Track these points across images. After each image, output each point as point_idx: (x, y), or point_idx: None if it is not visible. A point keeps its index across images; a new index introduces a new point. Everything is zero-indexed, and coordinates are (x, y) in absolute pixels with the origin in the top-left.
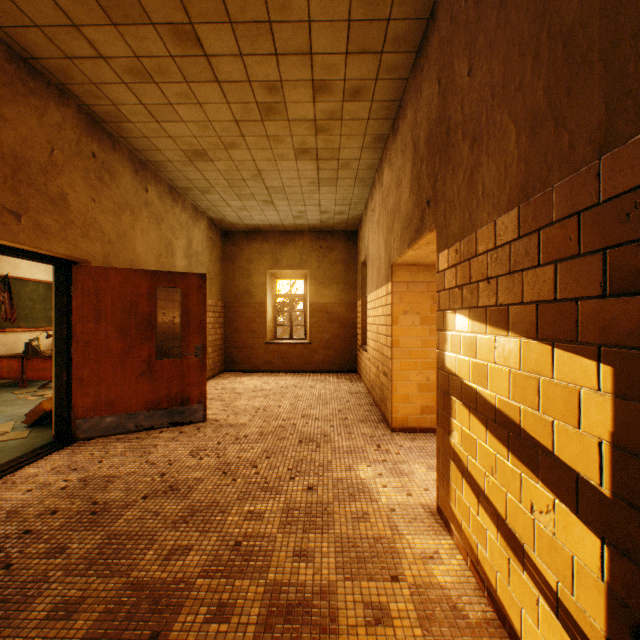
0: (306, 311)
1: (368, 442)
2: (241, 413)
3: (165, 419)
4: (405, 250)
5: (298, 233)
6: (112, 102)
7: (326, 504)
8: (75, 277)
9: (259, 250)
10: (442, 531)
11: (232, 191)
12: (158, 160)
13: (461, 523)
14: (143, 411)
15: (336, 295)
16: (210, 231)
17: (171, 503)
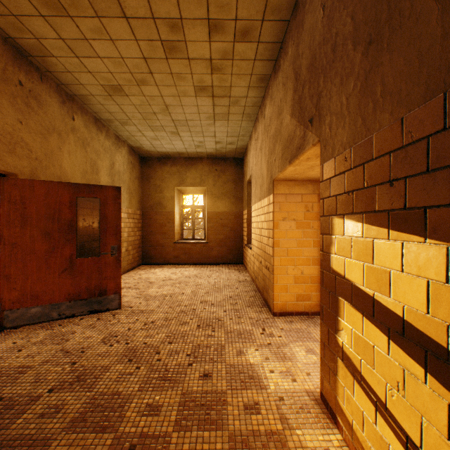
0: (205, 218)
1: (255, 326)
2: (151, 300)
3: (85, 308)
4: (286, 166)
5: (199, 159)
6: (34, 36)
7: (220, 393)
8: (2, 187)
9: (169, 172)
10: (329, 423)
11: (146, 123)
12: (82, 94)
13: (352, 423)
14: (65, 302)
15: (227, 206)
16: (130, 156)
17: (74, 397)
